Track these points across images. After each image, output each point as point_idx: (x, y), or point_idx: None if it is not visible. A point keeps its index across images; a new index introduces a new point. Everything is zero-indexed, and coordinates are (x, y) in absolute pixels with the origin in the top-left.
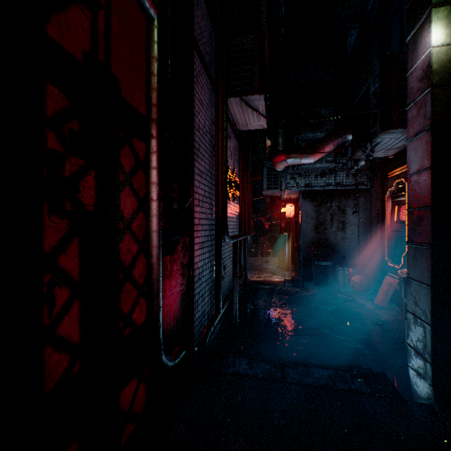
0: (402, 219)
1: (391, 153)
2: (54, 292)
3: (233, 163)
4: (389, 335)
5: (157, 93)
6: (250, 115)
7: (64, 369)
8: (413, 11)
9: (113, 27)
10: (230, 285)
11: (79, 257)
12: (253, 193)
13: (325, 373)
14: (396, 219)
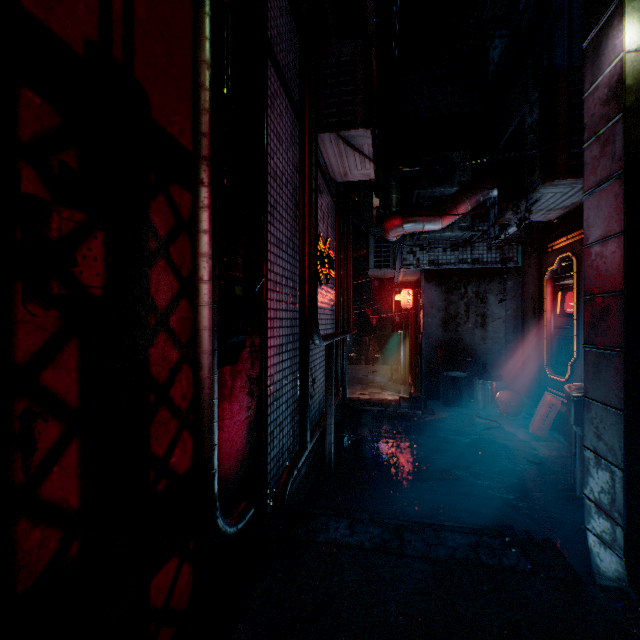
0: (567, 311)
1: (554, 215)
2: (34, 428)
3: (326, 229)
4: (552, 479)
5: (210, 116)
6: (351, 159)
7: (52, 554)
8: (594, 1)
9: (138, 8)
10: (322, 406)
11: (78, 371)
12: (354, 274)
13: (464, 540)
14: (559, 311)
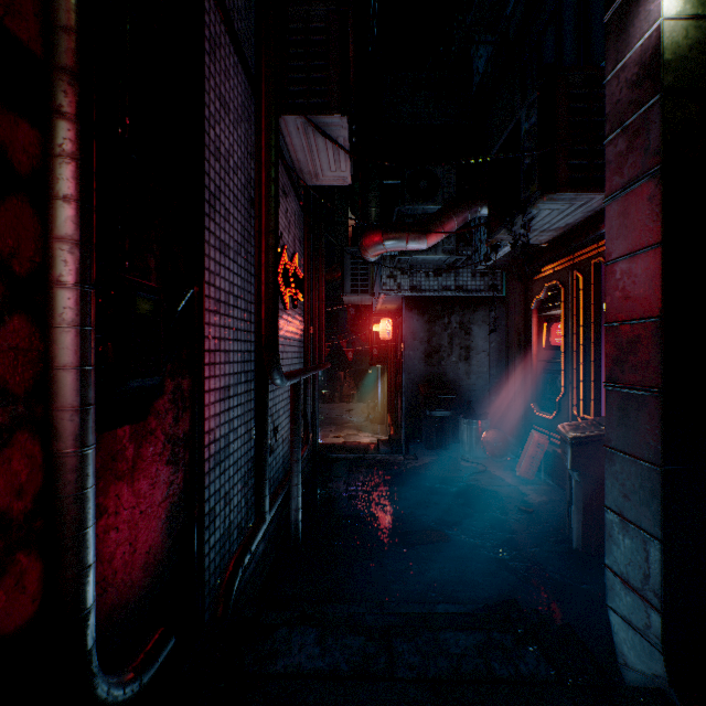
0: (553, 343)
1: (546, 238)
2: None
3: (293, 241)
4: (546, 530)
5: None
6: (323, 155)
7: None
8: None
9: None
10: (287, 459)
11: None
12: (327, 301)
13: (470, 641)
14: (545, 343)
